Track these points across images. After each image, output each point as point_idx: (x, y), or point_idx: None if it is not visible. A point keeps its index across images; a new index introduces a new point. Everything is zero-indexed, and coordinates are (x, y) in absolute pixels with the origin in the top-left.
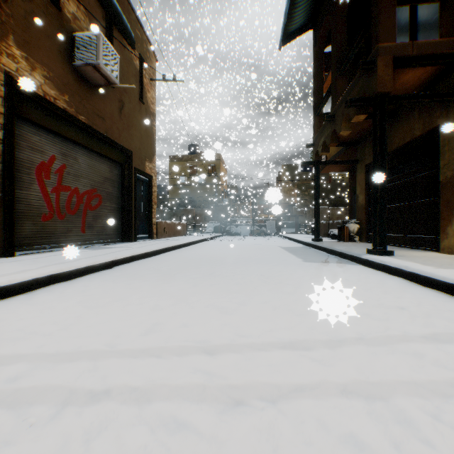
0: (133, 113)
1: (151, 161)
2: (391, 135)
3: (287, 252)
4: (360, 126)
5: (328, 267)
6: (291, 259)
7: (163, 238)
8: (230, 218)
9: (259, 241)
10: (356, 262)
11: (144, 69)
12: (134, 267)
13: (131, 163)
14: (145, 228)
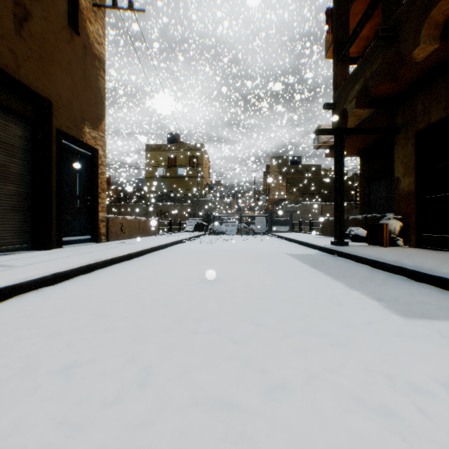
0: (56, 42)
1: (96, 127)
2: None
3: (313, 270)
4: (421, 63)
5: None
6: (352, 301)
7: (119, 241)
8: (214, 214)
9: (252, 243)
10: None
11: None
12: None
13: (49, 120)
14: (84, 227)
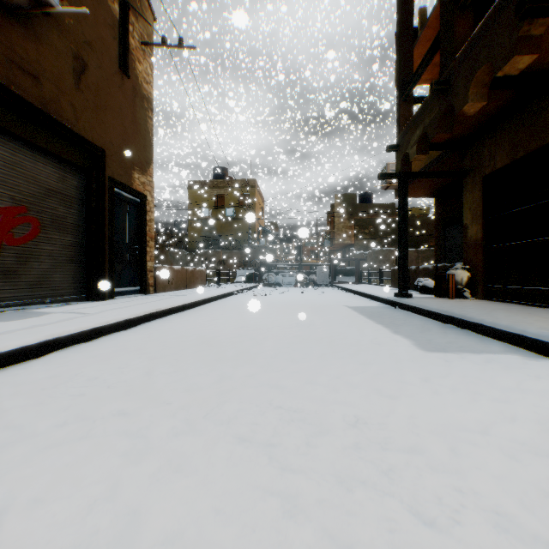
0: (108, 88)
1: (144, 172)
2: (544, 118)
3: (367, 320)
4: (482, 109)
5: (499, 373)
6: (390, 341)
7: (166, 292)
8: (269, 263)
9: (311, 296)
10: (534, 350)
11: (130, 23)
12: (26, 376)
13: (103, 169)
14: (133, 277)
